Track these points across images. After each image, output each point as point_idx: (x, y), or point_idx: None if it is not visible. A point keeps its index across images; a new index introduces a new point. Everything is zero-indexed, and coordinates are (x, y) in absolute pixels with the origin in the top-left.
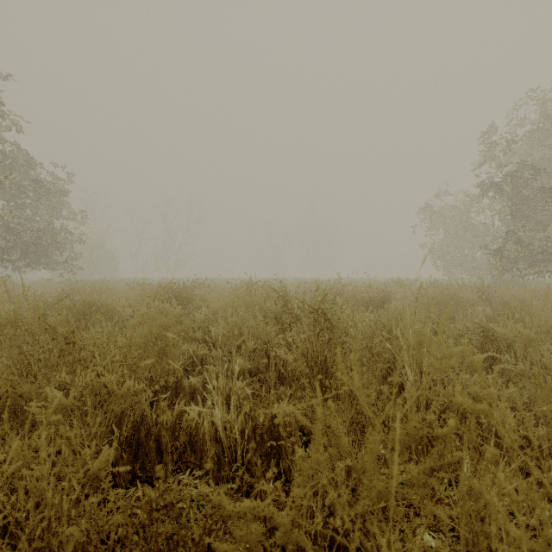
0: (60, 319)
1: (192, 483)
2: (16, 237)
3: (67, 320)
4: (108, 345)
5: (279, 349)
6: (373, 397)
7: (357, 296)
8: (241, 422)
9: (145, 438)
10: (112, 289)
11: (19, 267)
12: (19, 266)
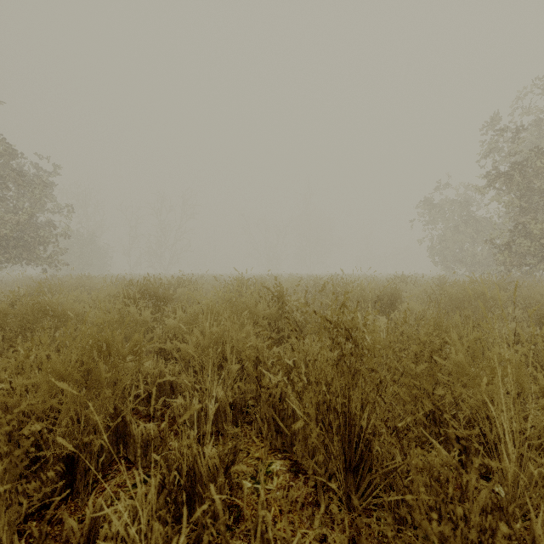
0: None
1: None
2: None
3: (5, 327)
4: None
5: (275, 390)
6: None
7: (364, 295)
8: None
9: None
10: (91, 286)
11: None
12: None
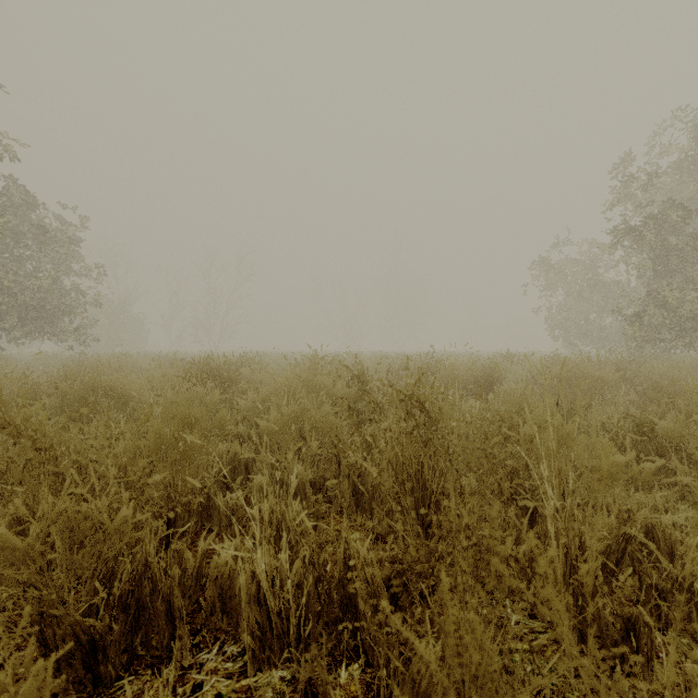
0: (54, 408)
1: (221, 668)
2: (12, 299)
3: (63, 409)
4: (98, 452)
5: (355, 455)
6: (508, 543)
7: (457, 375)
8: (297, 571)
9: (149, 597)
10: (134, 366)
11: (16, 338)
12: (16, 336)
